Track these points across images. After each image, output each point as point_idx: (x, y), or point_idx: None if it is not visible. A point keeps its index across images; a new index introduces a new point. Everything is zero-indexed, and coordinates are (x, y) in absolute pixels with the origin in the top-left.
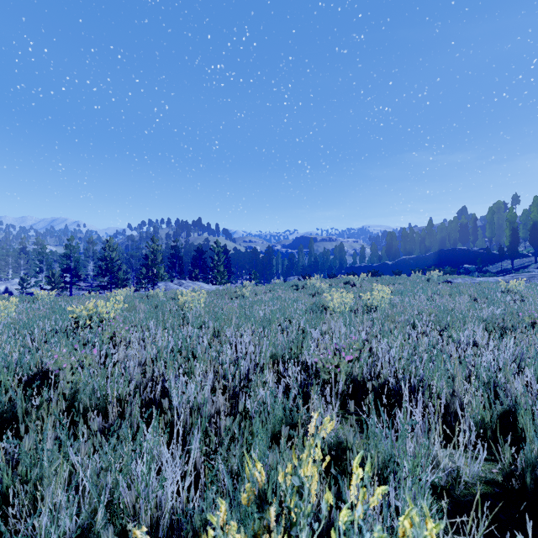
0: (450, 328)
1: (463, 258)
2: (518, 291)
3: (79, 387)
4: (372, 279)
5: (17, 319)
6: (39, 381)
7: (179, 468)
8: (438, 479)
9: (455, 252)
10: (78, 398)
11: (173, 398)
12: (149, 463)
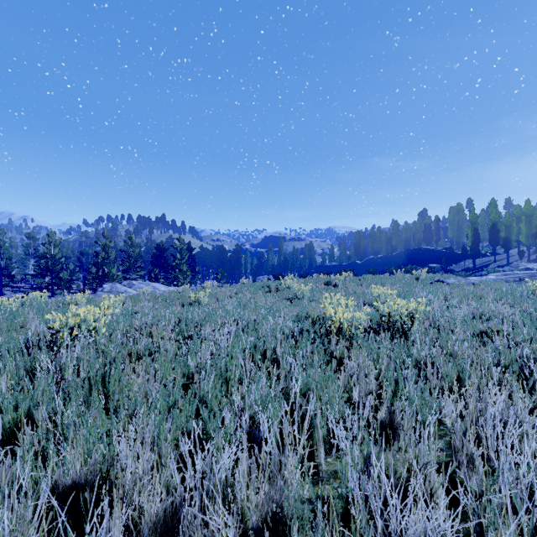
0: None
1: (428, 257)
2: None
3: None
4: (354, 279)
5: None
6: None
7: None
8: None
9: (420, 252)
10: None
11: None
12: None
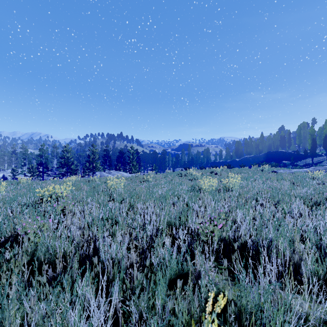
0: (280, 202)
1: (282, 157)
2: (319, 178)
3: (37, 247)
4: (227, 170)
5: (5, 196)
6: (9, 243)
7: (103, 314)
8: (291, 320)
9: (277, 153)
10: (36, 254)
11: (101, 254)
12: (80, 313)
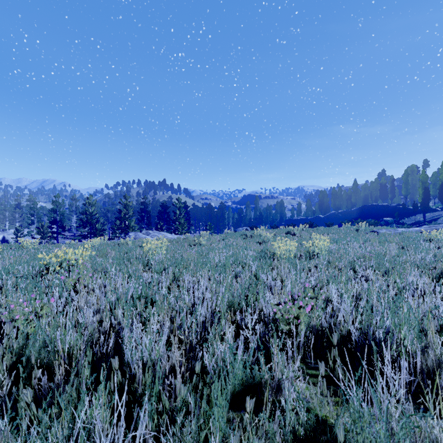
0: (389, 273)
1: (383, 212)
2: (438, 239)
3: (29, 340)
4: (309, 229)
5: None
6: None
7: None
8: None
9: (376, 207)
10: (26, 352)
11: (126, 352)
12: None
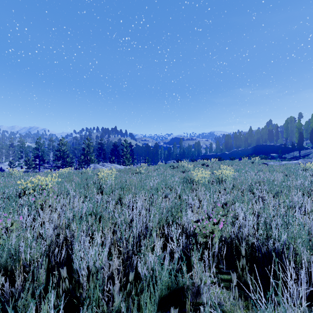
0: (278, 195)
1: (270, 150)
2: (312, 169)
3: None
4: (218, 162)
5: None
6: None
7: None
8: None
9: (265, 146)
10: None
11: (75, 262)
12: None
